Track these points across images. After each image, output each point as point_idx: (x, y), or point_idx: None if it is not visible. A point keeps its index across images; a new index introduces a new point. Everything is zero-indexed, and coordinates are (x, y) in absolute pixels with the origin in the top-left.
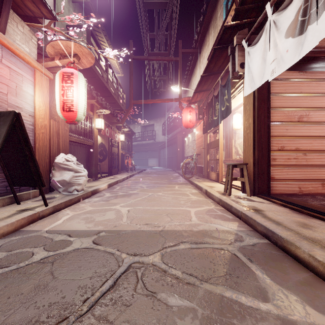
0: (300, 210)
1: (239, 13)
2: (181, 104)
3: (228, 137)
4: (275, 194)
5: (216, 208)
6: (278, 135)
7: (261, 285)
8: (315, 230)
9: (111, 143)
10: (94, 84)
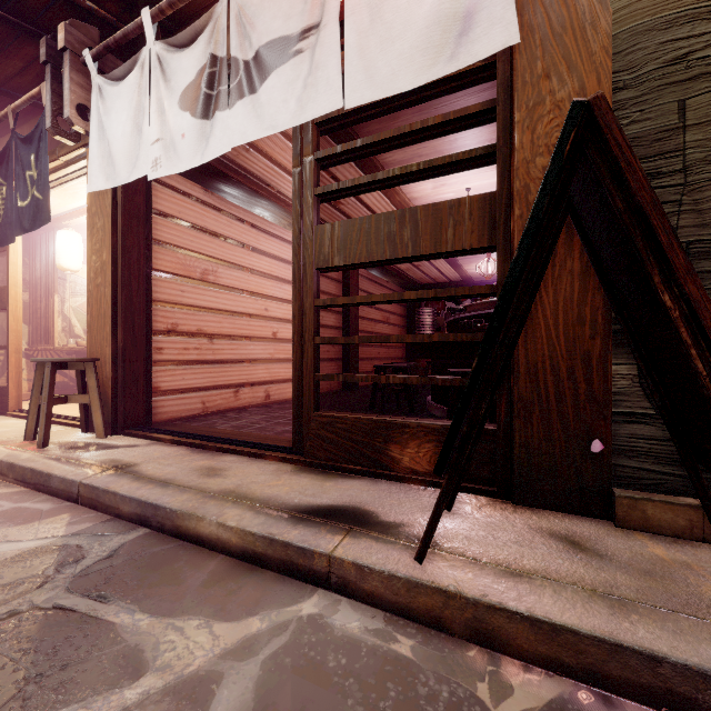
0: (205, 445)
1: None
2: None
3: (41, 288)
4: (162, 423)
5: None
6: (166, 301)
7: (130, 644)
8: (227, 475)
9: None
10: None
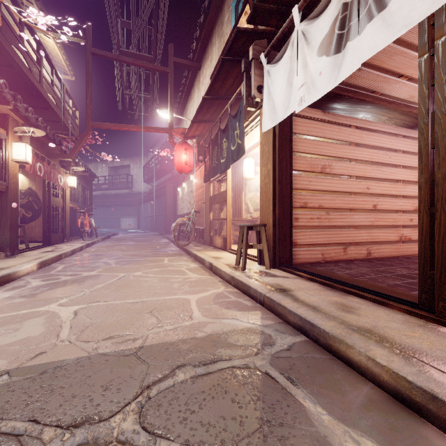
0: (333, 285)
1: (257, 13)
2: (173, 138)
3: (237, 189)
4: (298, 264)
5: (227, 291)
6: (300, 188)
7: (319, 432)
8: (359, 314)
9: (50, 190)
10: (12, 79)
